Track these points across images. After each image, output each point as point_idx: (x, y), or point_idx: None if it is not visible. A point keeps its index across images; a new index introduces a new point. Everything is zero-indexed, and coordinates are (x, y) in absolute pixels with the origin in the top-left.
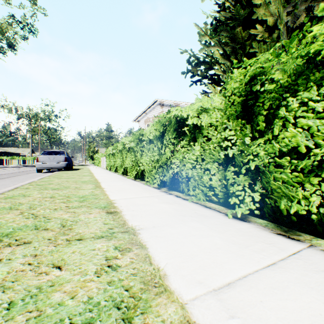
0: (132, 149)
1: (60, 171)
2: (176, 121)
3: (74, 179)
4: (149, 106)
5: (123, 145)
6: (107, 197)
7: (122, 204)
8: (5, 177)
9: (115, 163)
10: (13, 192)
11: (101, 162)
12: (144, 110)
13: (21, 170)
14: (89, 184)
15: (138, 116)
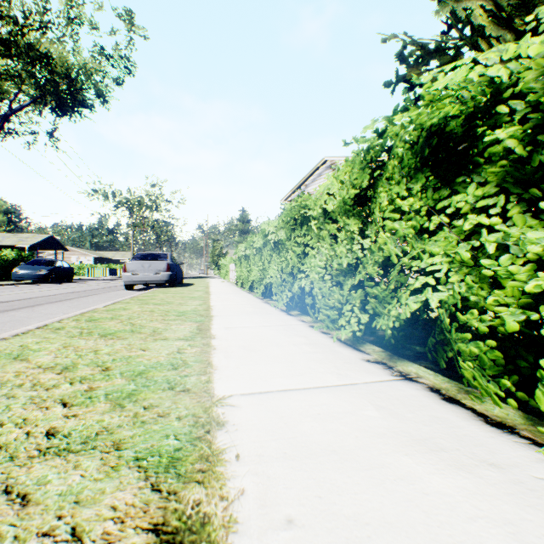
0: (282, 243)
1: (159, 289)
2: (443, 122)
3: (167, 307)
4: (311, 172)
5: (263, 238)
6: (205, 379)
7: (243, 440)
8: (71, 298)
9: (250, 275)
10: (17, 339)
11: (229, 272)
12: (302, 180)
13: (108, 285)
14: (188, 320)
15: (292, 191)
